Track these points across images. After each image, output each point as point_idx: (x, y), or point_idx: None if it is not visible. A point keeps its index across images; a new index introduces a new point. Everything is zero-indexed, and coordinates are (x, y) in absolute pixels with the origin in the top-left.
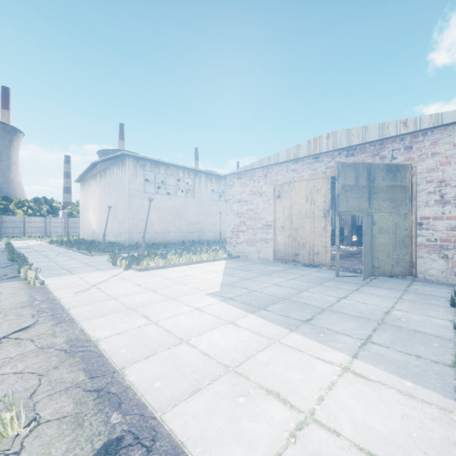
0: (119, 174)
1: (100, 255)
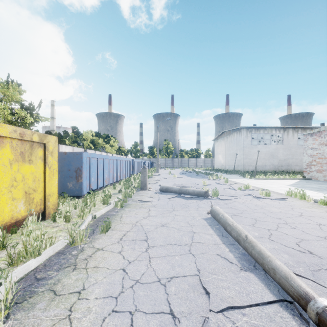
0: (237, 137)
1: (233, 175)
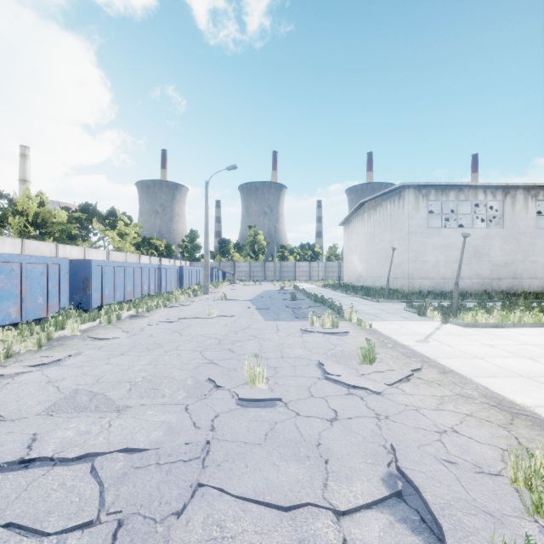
0: (394, 210)
1: (386, 302)
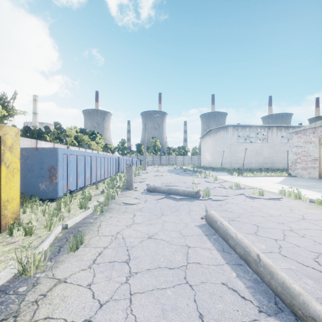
0: (224, 134)
1: (220, 172)
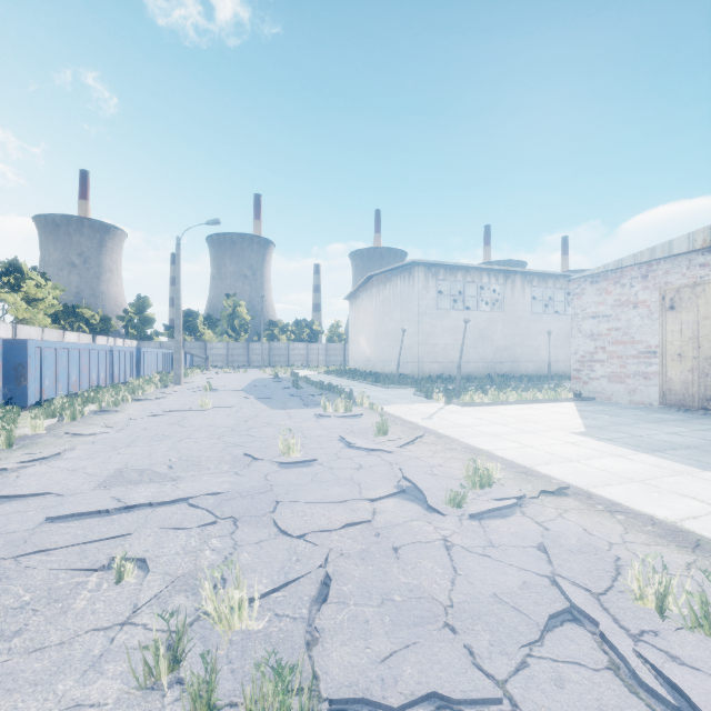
0: (404, 287)
1: (396, 388)
